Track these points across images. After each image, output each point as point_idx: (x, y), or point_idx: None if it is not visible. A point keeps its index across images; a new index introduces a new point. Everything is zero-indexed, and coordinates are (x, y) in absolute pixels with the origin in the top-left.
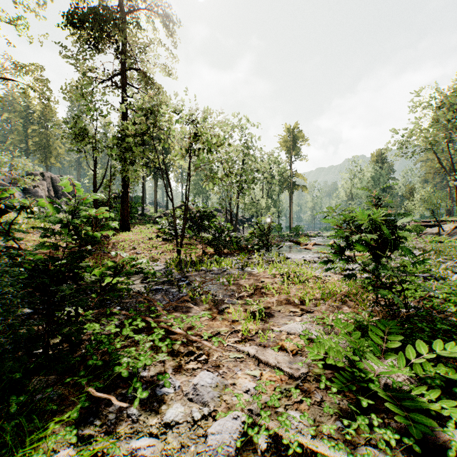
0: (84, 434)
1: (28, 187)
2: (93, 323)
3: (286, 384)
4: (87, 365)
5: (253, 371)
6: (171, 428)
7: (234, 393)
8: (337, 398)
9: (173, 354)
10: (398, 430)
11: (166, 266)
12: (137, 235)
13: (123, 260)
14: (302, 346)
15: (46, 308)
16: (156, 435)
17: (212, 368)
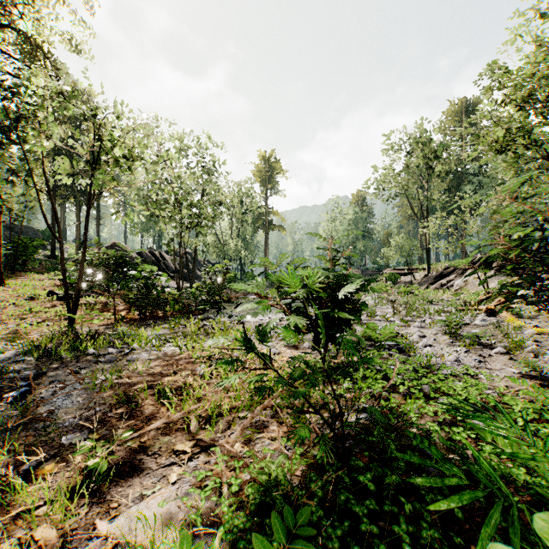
0: None
1: None
2: None
3: None
4: None
5: None
6: None
7: None
8: None
9: None
10: None
11: (22, 351)
12: (11, 293)
13: None
14: None
15: None
16: None
17: None
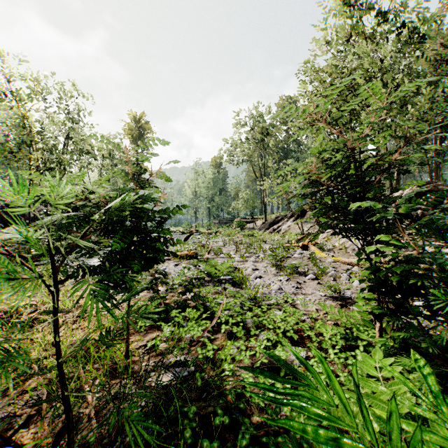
0: None
1: None
2: None
3: None
4: None
5: None
6: None
7: None
8: None
9: None
10: None
11: None
12: None
13: None
14: None
15: None
16: None
17: None
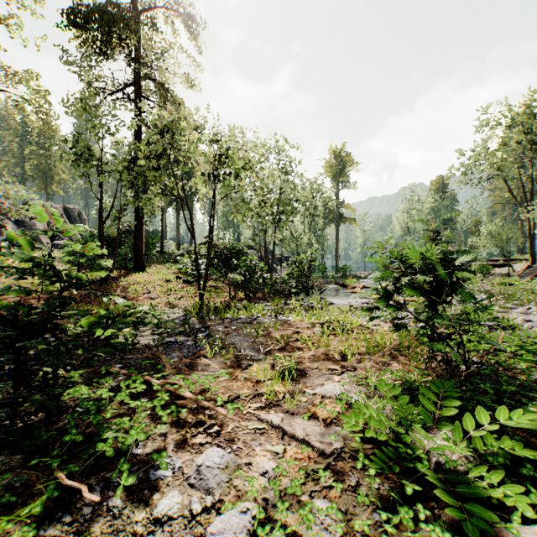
0: (46, 535)
1: (21, 219)
2: (82, 386)
3: (315, 463)
4: (63, 441)
5: (275, 446)
6: (162, 524)
7: (246, 478)
8: (377, 482)
9: (178, 425)
10: (450, 524)
11: (184, 314)
12: (153, 277)
13: (117, 308)
14: (337, 414)
15: (15, 368)
16: (141, 534)
17: (224, 442)
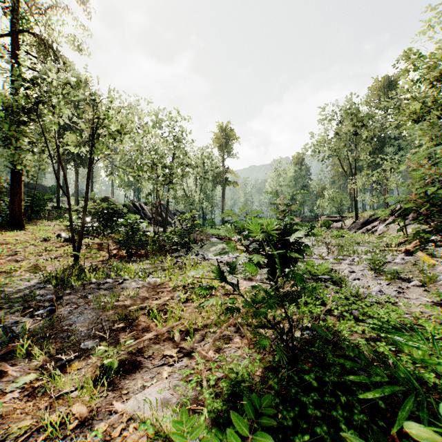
0: None
1: None
2: None
3: None
4: None
5: None
6: None
7: None
8: None
9: None
10: None
11: (43, 280)
12: (30, 235)
13: None
14: None
15: None
16: None
17: None
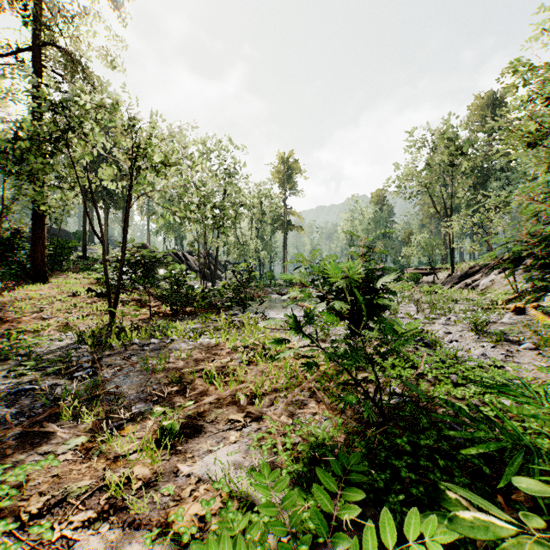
0: None
1: None
2: None
3: None
4: None
5: None
6: None
7: None
8: None
9: None
10: None
11: (76, 340)
12: (55, 290)
13: None
14: (194, 532)
15: None
16: None
17: None
